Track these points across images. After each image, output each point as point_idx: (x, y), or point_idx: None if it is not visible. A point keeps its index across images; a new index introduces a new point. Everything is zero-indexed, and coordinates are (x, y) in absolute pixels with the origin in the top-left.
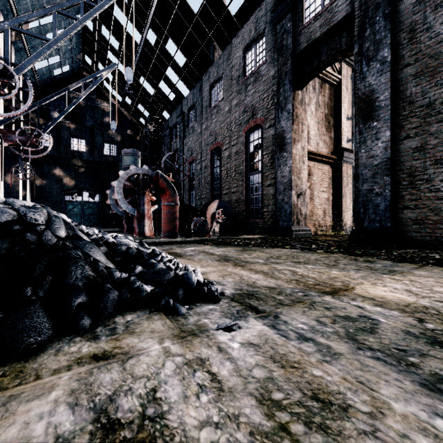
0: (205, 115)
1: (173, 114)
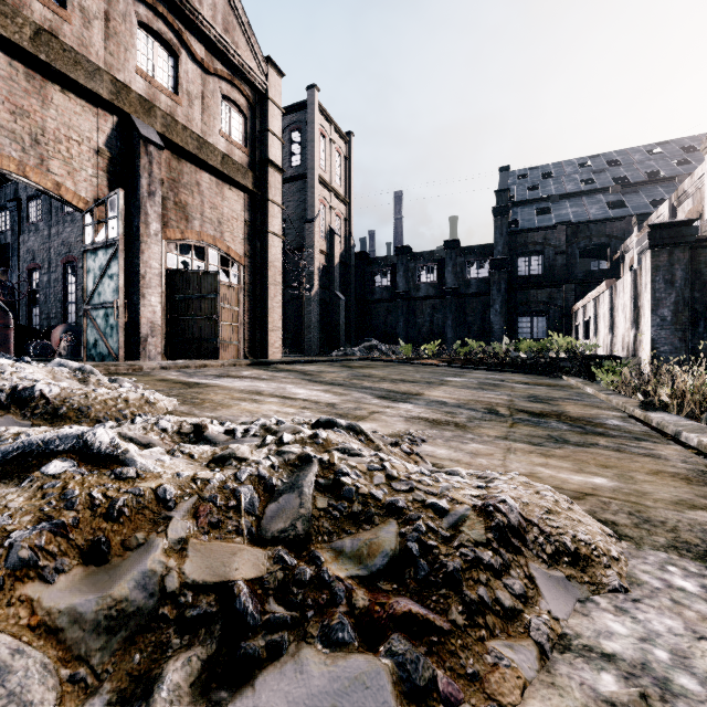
0: (56, 217)
1: None
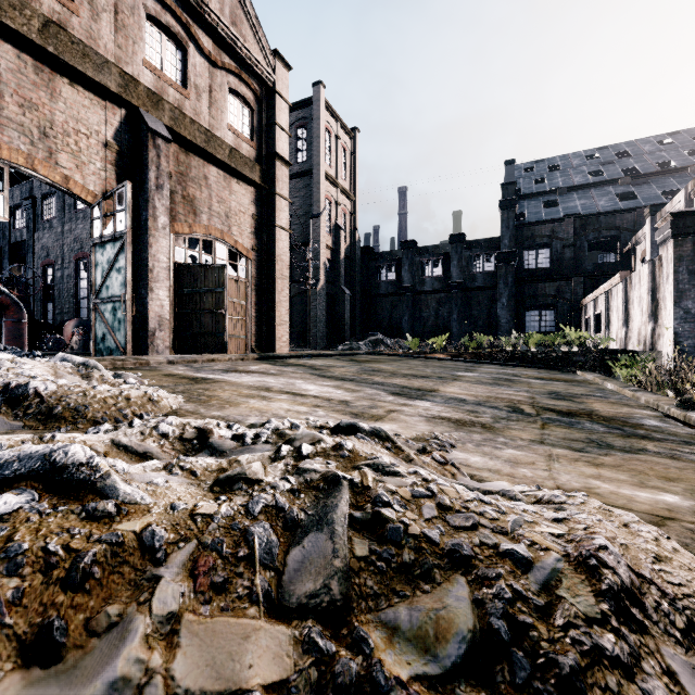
0: (69, 214)
1: (15, 190)
